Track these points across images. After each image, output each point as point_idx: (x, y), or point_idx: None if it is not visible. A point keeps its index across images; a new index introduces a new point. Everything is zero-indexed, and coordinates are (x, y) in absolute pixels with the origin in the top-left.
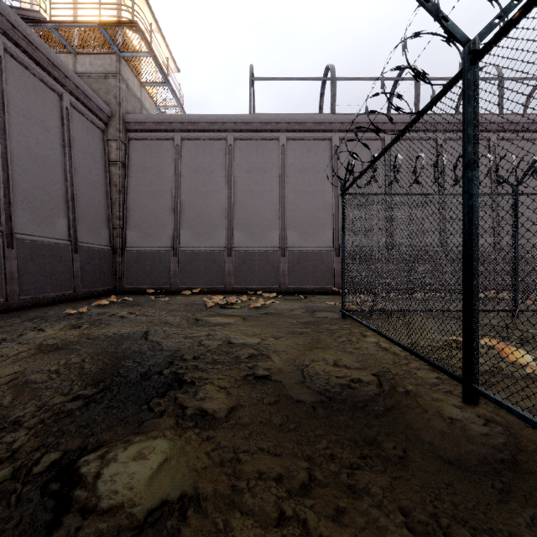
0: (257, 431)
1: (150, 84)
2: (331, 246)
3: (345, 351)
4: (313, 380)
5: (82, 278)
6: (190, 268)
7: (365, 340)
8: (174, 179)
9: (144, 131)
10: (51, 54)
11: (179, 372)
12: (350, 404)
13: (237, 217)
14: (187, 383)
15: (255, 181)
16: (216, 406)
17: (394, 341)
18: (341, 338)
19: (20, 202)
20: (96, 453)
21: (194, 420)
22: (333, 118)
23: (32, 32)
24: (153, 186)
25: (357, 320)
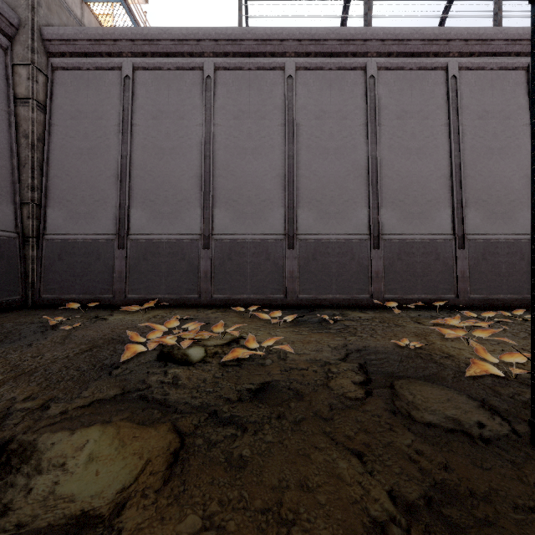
0: None
1: None
2: (366, 232)
3: None
4: None
5: None
6: (145, 266)
7: None
8: (122, 130)
9: (76, 55)
10: None
11: None
12: None
13: (220, 188)
14: None
15: (247, 132)
16: None
17: None
18: None
19: None
20: None
21: None
22: (369, 32)
23: None
24: (90, 140)
25: None
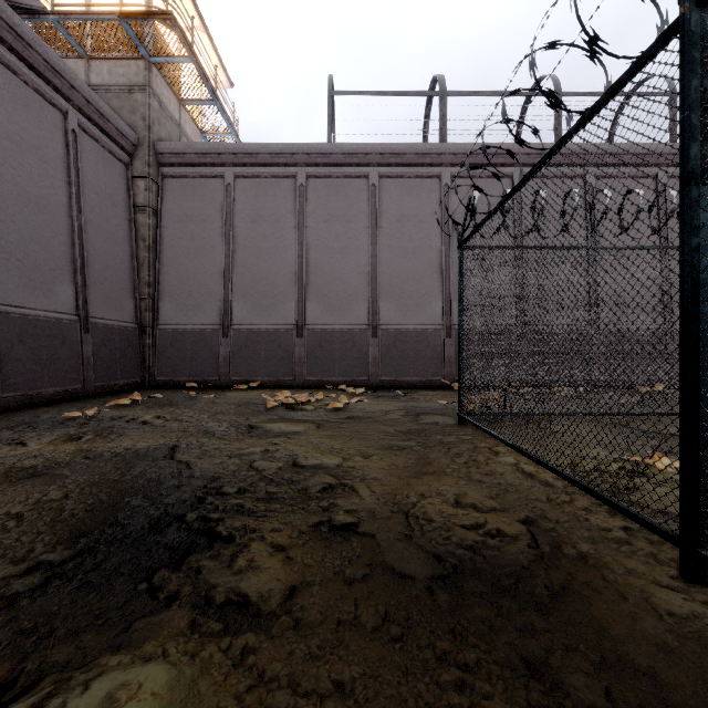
0: (332, 643)
1: (192, 102)
2: (440, 323)
3: (470, 479)
4: (425, 533)
5: (96, 367)
6: (247, 353)
7: (498, 460)
8: (225, 232)
9: (184, 165)
10: (50, 54)
11: (211, 517)
12: (491, 581)
13: (311, 284)
14: (221, 540)
15: (336, 234)
16: (265, 587)
17: (547, 464)
18: (462, 457)
19: (4, 260)
20: (28, 701)
21: (223, 618)
22: (443, 148)
23: (21, 21)
24: (196, 241)
25: (484, 430)
